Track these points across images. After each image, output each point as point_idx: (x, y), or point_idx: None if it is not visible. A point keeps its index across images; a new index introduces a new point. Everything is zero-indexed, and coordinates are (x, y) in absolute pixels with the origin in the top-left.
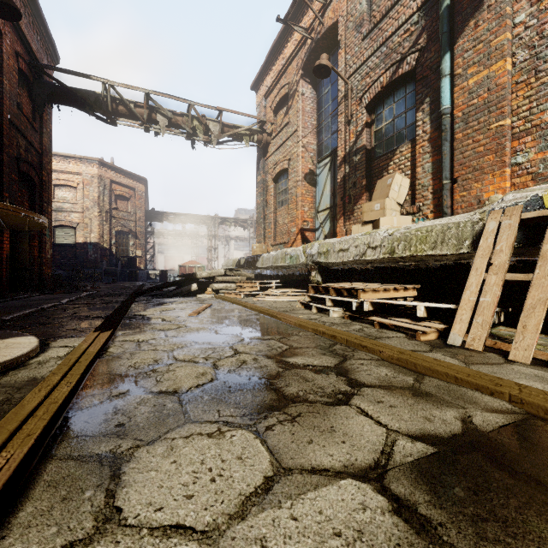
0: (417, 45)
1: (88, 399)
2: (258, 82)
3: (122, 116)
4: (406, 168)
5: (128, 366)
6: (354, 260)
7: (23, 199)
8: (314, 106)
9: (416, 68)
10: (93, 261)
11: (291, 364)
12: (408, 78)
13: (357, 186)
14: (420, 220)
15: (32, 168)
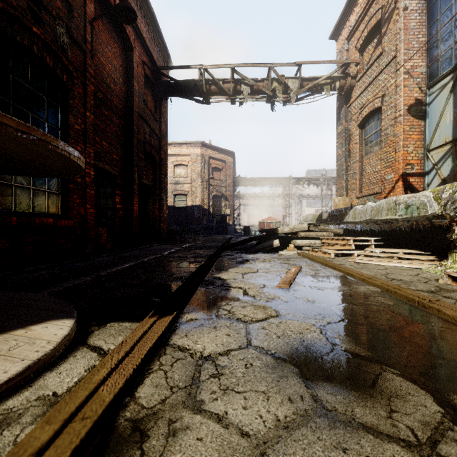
0: None
1: None
2: (338, 28)
3: (214, 95)
4: None
5: None
6: None
7: (148, 173)
8: (422, 18)
9: None
10: (197, 219)
11: None
12: None
13: None
14: None
15: (154, 149)
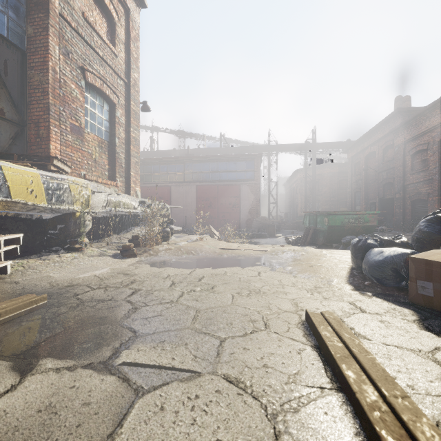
0: None
1: None
2: None
3: None
4: None
5: None
6: None
7: None
8: None
9: None
10: None
11: None
12: None
13: None
14: None
15: None
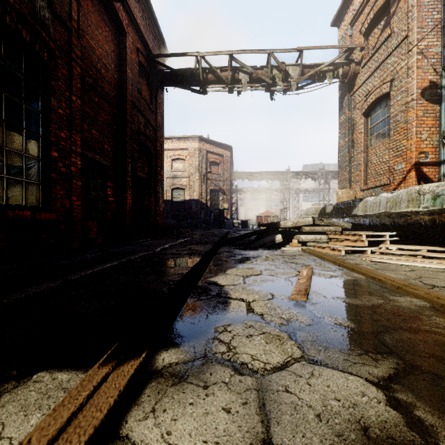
0: None
1: None
2: (341, 13)
3: (211, 84)
4: None
5: None
6: None
7: (143, 165)
8: None
9: None
10: (195, 213)
11: None
12: None
13: None
14: None
15: (149, 140)
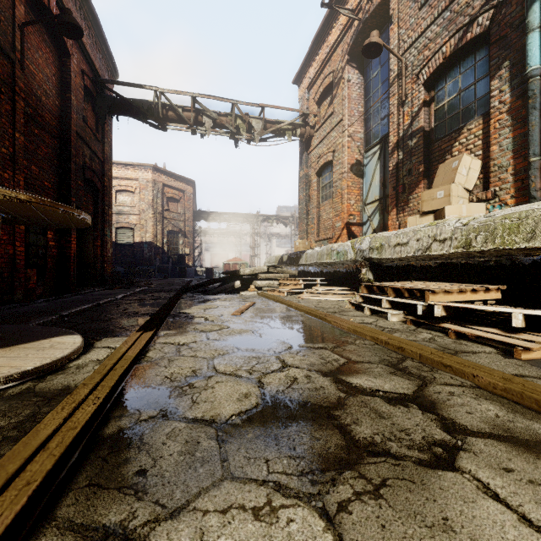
0: (491, 1)
1: (114, 422)
2: (300, 75)
3: (172, 121)
4: (476, 148)
5: (164, 376)
6: (415, 256)
7: (88, 203)
8: (361, 92)
9: (490, 29)
10: (148, 259)
11: (354, 386)
12: (478, 43)
13: (413, 173)
14: (496, 207)
15: (96, 175)
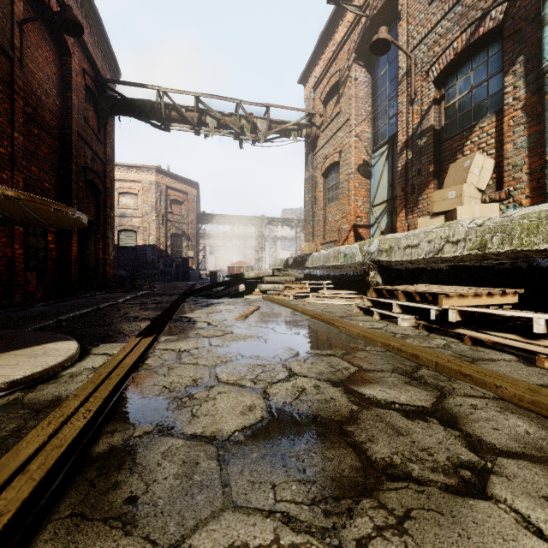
0: None
1: (105, 439)
2: (306, 74)
3: (175, 122)
4: (488, 146)
5: (163, 386)
6: (426, 258)
7: (90, 205)
8: (369, 91)
9: (504, 23)
10: (151, 262)
11: (367, 398)
12: (491, 37)
13: (422, 173)
14: (510, 208)
15: (97, 176)
